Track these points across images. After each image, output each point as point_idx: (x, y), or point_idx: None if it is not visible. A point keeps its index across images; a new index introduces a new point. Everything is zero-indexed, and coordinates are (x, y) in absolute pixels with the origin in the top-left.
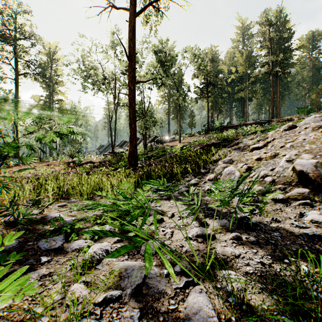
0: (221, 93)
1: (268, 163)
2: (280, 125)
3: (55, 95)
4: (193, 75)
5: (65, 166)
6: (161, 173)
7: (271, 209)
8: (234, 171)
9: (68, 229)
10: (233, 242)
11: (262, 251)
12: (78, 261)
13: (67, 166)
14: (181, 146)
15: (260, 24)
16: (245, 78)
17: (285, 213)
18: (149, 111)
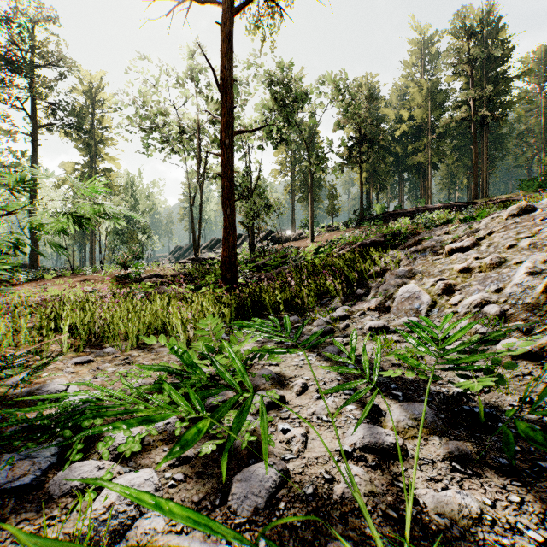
0: (383, 156)
1: (487, 277)
2: (495, 209)
3: (100, 162)
4: (336, 123)
5: (113, 283)
6: (279, 296)
7: (511, 374)
8: (418, 293)
9: (67, 430)
10: (454, 468)
11: (534, 500)
12: (67, 531)
13: (117, 282)
14: (315, 248)
15: (453, 33)
16: (426, 130)
17: (543, 384)
18: (258, 188)
